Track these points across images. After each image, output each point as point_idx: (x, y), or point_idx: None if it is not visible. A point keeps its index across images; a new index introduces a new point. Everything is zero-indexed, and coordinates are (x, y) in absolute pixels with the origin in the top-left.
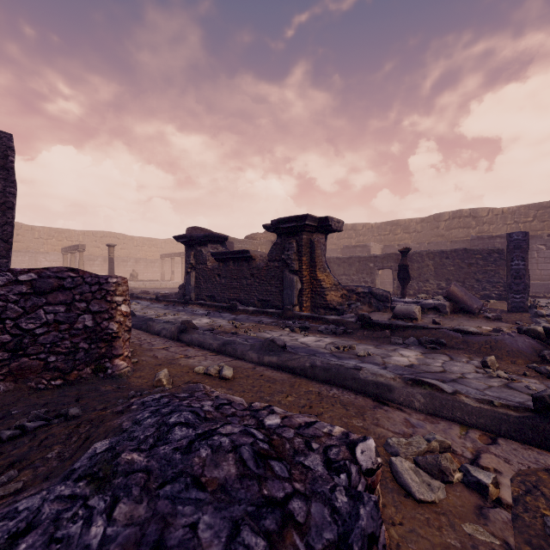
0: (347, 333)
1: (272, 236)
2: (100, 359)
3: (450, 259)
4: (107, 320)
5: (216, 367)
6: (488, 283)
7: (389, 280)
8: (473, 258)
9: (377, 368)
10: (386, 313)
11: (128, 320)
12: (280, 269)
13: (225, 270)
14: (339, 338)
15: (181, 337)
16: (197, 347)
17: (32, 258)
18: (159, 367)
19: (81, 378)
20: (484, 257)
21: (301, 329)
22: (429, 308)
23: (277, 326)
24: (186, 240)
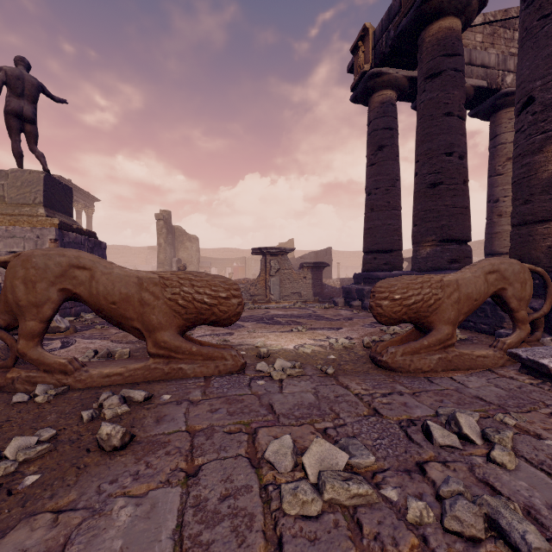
0: None
1: None
2: None
3: None
4: None
5: None
6: None
7: None
8: None
9: None
10: None
11: None
12: None
13: None
14: None
15: None
16: None
17: None
18: None
19: None
20: None
21: None
22: None
23: None
24: None
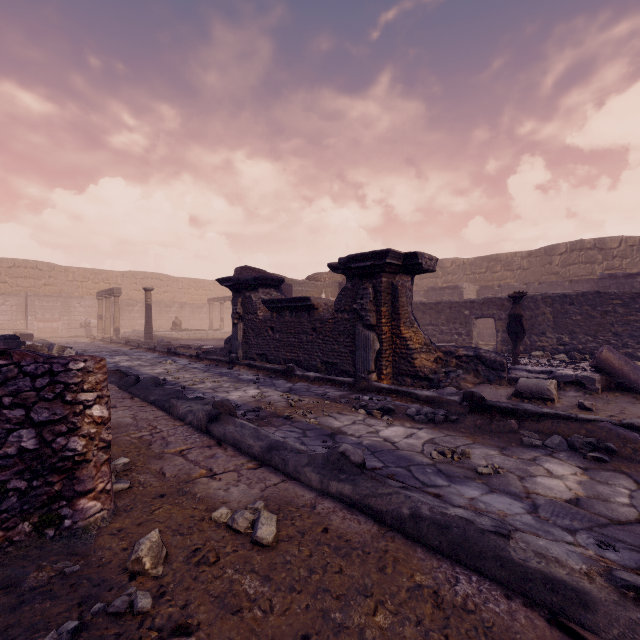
0: (450, 420)
1: (340, 276)
2: (52, 503)
3: (576, 305)
4: (65, 435)
5: (247, 515)
6: (631, 337)
7: (488, 331)
8: (610, 304)
9: (521, 507)
10: (501, 386)
11: (105, 429)
12: (351, 322)
13: (280, 322)
14: (439, 430)
15: (211, 428)
16: (231, 448)
17: (64, 303)
18: (159, 503)
19: (10, 543)
20: (625, 303)
21: (382, 412)
22: (567, 381)
23: (347, 404)
24: (231, 283)
